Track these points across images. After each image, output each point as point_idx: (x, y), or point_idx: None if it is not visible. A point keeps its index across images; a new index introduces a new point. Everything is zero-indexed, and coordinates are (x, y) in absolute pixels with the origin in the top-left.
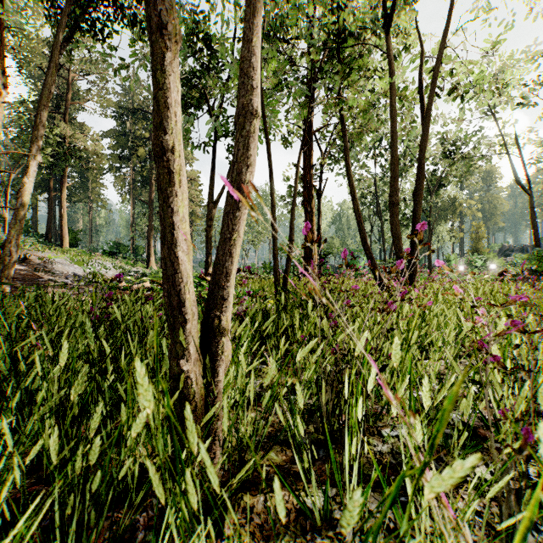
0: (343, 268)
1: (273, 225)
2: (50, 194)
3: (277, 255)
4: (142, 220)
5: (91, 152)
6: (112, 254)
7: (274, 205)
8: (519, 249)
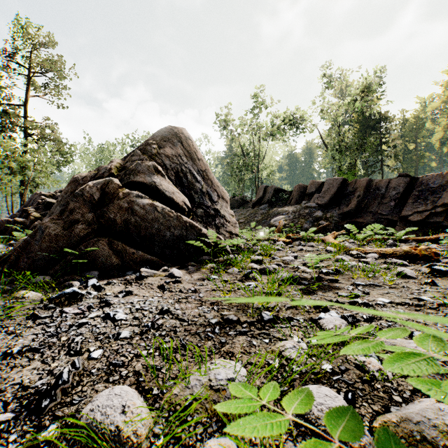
0: None
1: None
2: None
3: None
4: None
5: None
6: None
7: None
8: None
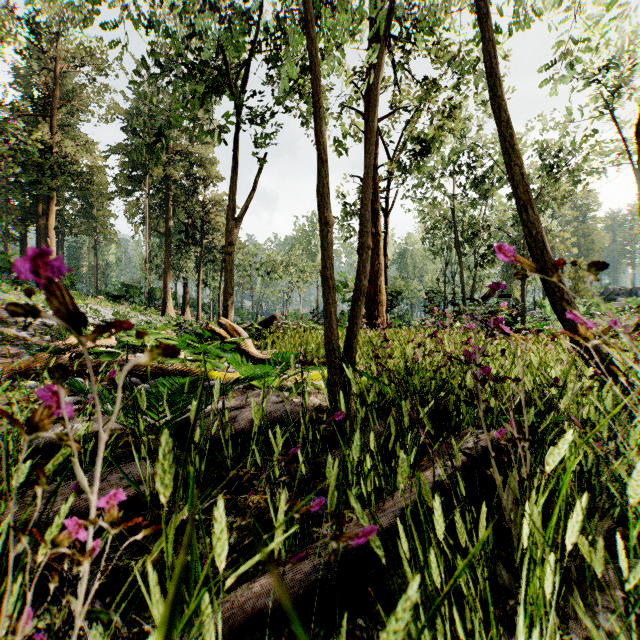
0: (408, 316)
1: (323, 207)
2: (39, 222)
3: (333, 281)
4: (157, 255)
5: (87, 166)
6: (117, 298)
7: (325, 161)
8: (626, 292)
